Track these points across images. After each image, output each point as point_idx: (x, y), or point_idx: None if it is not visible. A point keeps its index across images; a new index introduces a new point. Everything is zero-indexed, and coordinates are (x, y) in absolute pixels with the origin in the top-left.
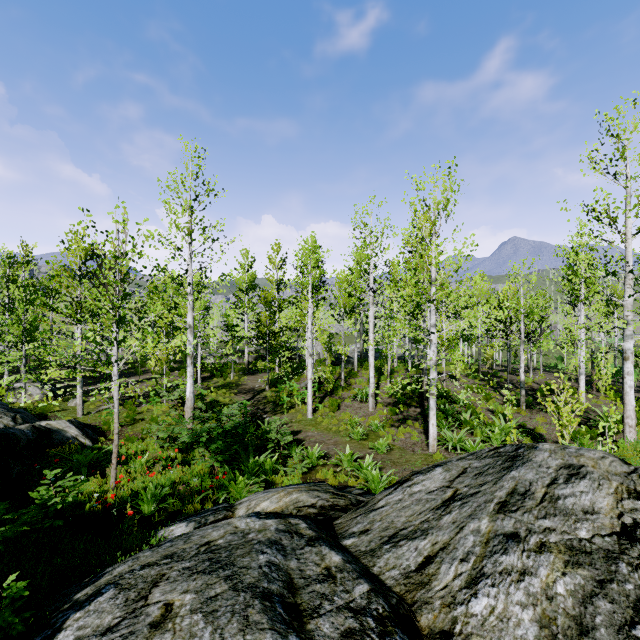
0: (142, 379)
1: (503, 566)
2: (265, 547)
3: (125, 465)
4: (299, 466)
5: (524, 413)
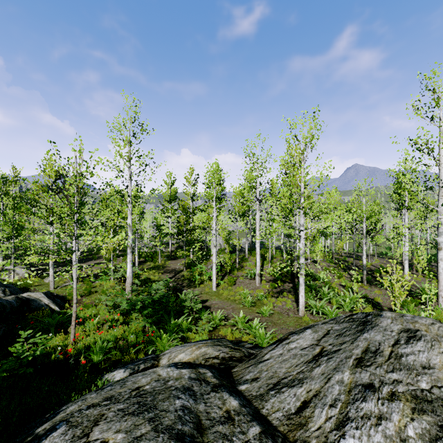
0: (97, 263)
1: (363, 411)
2: (180, 393)
3: (82, 325)
4: (206, 326)
5: (366, 287)
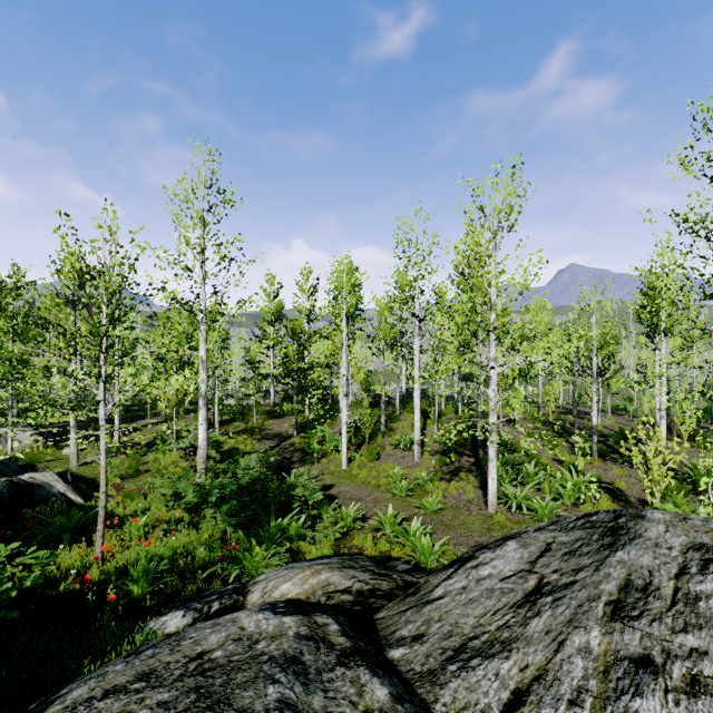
0: (152, 423)
1: None
2: (278, 670)
3: (118, 529)
4: (331, 531)
5: (597, 463)
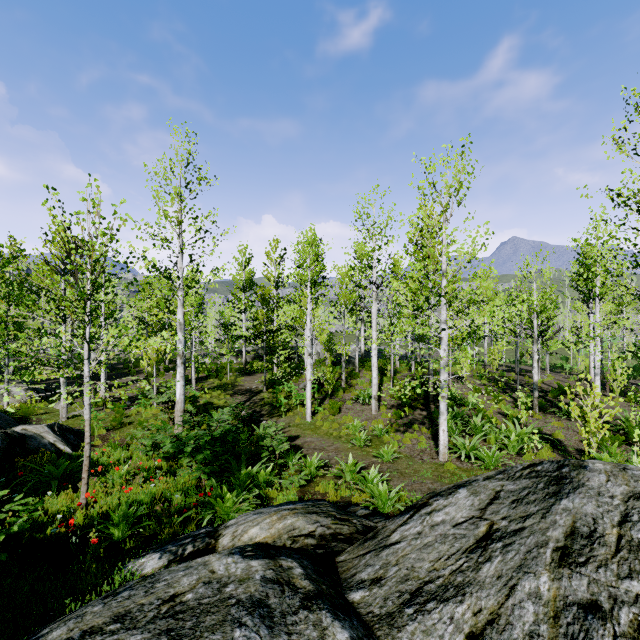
0: (135, 380)
1: None
2: (244, 613)
3: (102, 477)
4: (296, 478)
5: (538, 416)
